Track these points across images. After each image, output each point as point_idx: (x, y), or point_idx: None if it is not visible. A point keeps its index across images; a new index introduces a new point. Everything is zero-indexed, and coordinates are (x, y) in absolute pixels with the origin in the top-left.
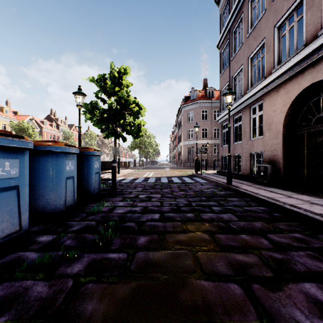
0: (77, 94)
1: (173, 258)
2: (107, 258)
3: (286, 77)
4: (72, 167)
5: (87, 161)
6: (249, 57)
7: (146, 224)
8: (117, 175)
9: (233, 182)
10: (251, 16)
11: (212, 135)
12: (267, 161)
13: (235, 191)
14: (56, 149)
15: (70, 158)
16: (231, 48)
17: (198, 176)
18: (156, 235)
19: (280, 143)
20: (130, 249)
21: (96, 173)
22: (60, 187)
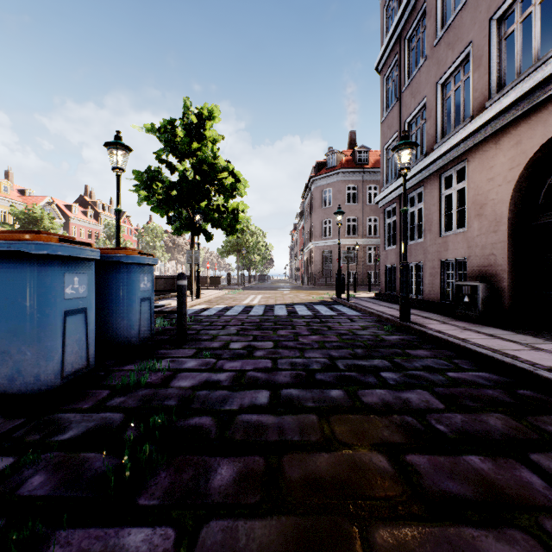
0: (114, 146)
1: (305, 550)
2: (119, 548)
3: (518, 113)
4: (82, 289)
5: (122, 275)
6: (437, 82)
7: (238, 420)
8: (194, 301)
9: (411, 316)
10: (441, 7)
11: (364, 229)
12: (475, 275)
13: (419, 333)
14: (36, 248)
15: (77, 269)
16: (404, 69)
17: (342, 303)
18: (260, 457)
19: (503, 240)
20: (188, 510)
21: (142, 300)
22: (47, 334)
